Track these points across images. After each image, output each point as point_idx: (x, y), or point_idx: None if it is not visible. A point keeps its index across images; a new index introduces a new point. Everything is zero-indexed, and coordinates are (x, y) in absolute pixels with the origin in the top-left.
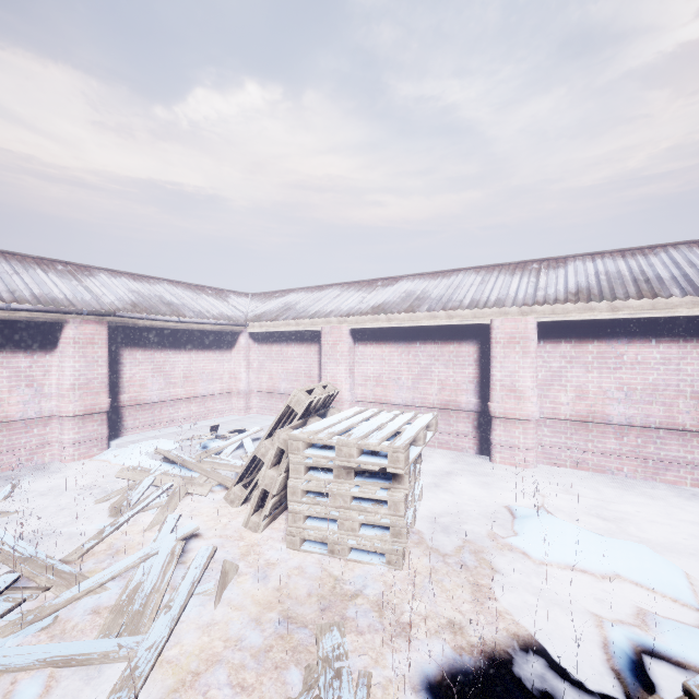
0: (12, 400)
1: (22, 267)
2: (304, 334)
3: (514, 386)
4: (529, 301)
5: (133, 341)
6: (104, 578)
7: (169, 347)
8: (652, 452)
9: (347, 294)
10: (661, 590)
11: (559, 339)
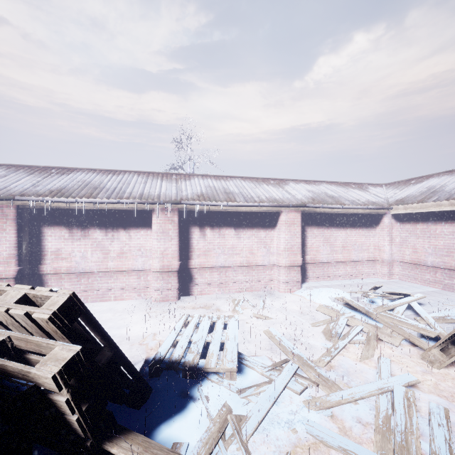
0: (258, 254)
1: (257, 184)
2: None
3: None
4: None
5: (312, 222)
6: (355, 395)
7: (333, 226)
8: None
9: None
10: None
11: None
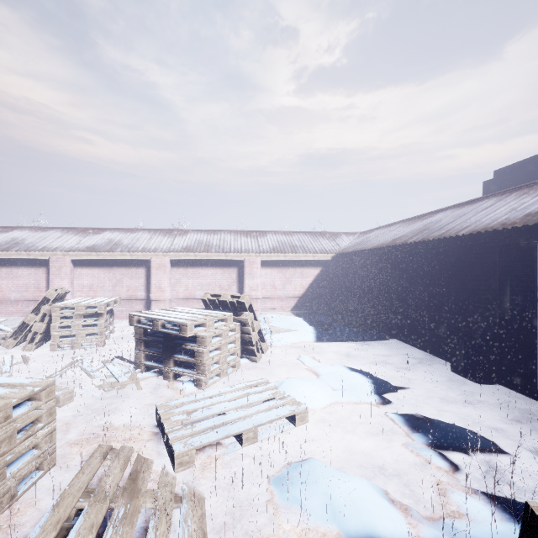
0: None
1: None
2: (33, 261)
3: (161, 286)
4: (167, 251)
5: None
6: None
7: None
8: None
9: (68, 236)
10: None
11: (179, 266)
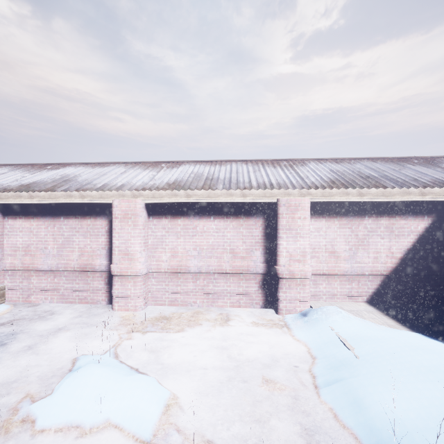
0: None
1: None
2: None
3: (128, 250)
4: (140, 188)
5: None
6: None
7: None
8: (211, 289)
9: (12, 173)
10: (130, 427)
11: (162, 215)
